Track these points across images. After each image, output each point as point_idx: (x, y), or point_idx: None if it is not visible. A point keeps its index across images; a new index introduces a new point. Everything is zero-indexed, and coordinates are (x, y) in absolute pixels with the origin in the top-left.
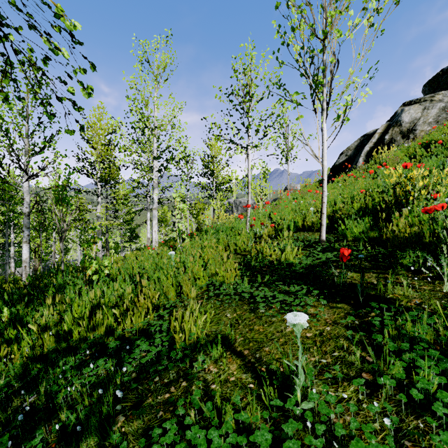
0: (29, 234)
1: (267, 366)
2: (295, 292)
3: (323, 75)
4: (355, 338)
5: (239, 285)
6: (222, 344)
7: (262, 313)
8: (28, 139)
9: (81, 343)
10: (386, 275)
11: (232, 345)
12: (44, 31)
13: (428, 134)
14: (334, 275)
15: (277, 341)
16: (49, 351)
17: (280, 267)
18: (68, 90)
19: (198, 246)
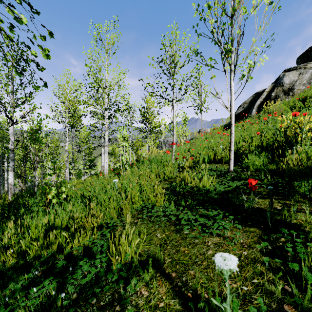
0: (13, 165)
1: (193, 291)
2: (213, 216)
3: (231, 44)
4: (271, 264)
5: (167, 207)
6: (153, 264)
7: (186, 234)
8: (13, 95)
9: (36, 260)
10: (286, 201)
11: (161, 266)
12: (9, 3)
13: (303, 92)
14: (244, 201)
15: (201, 265)
16: (6, 268)
17: (199, 193)
18: (31, 53)
19: (136, 174)
